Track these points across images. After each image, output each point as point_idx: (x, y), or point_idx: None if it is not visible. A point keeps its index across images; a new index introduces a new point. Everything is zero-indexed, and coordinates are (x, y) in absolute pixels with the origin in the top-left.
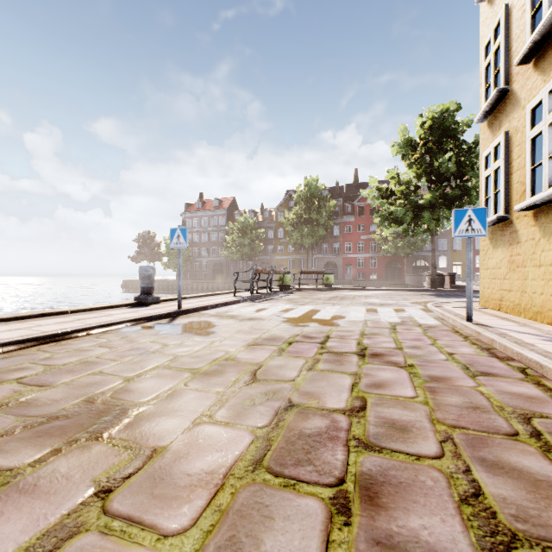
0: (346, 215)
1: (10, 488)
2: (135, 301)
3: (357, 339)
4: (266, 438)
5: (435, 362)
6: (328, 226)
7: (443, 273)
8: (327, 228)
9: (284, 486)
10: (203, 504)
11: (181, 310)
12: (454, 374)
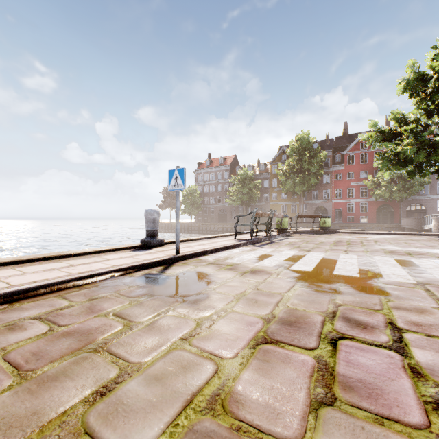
0: (336, 164)
1: None
2: (141, 243)
3: None
4: None
5: None
6: (319, 174)
7: None
8: (318, 176)
9: None
10: None
11: (178, 256)
12: None
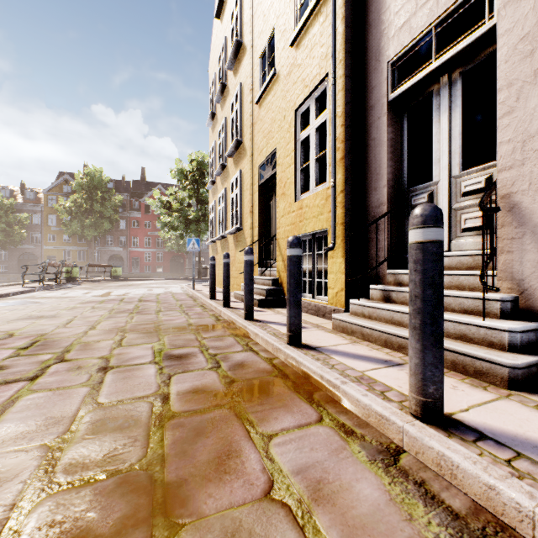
0: (133, 210)
1: (42, 321)
2: None
3: (139, 298)
4: (110, 312)
5: (169, 300)
6: (114, 220)
7: (207, 267)
8: (113, 221)
9: (119, 314)
10: (100, 316)
11: None
12: (172, 301)
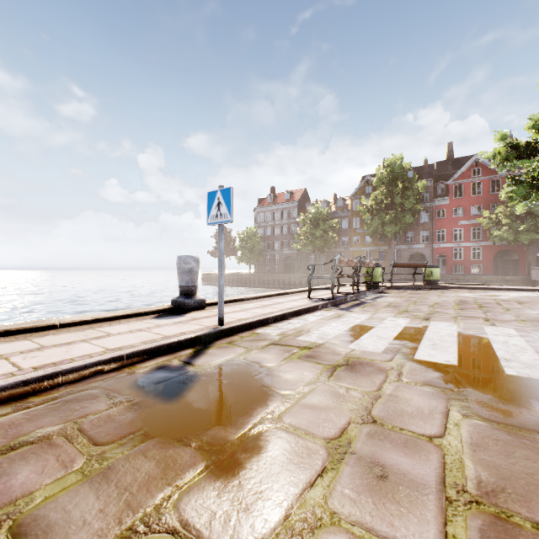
0: (438, 197)
1: None
2: (171, 305)
3: None
4: None
5: None
6: (415, 211)
7: None
8: (414, 213)
9: None
10: None
11: (221, 330)
12: None
